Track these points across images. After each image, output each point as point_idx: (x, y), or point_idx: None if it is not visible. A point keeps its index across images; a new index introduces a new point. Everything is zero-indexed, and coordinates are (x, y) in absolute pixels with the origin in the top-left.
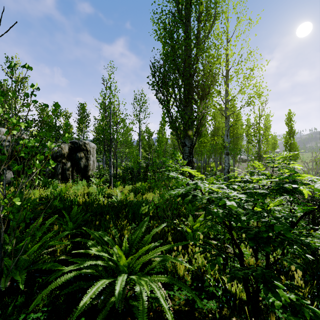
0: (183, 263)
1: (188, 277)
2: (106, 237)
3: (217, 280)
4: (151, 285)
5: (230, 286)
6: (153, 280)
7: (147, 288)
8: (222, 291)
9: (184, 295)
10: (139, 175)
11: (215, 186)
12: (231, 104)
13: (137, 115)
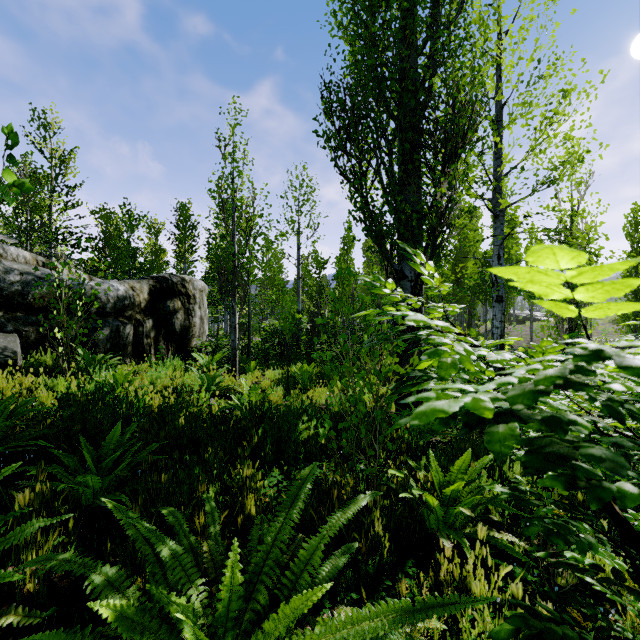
0: None
1: None
2: (168, 545)
3: None
4: None
5: None
6: None
7: None
8: None
9: None
10: (298, 348)
11: None
12: None
13: (294, 221)
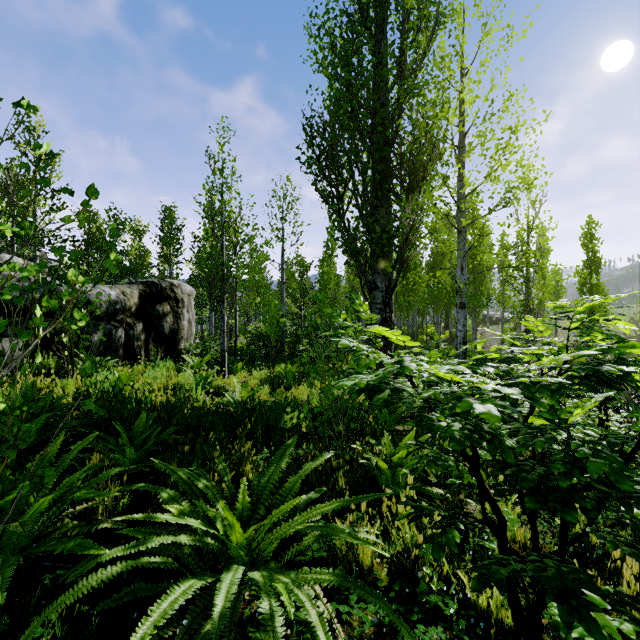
0: (370, 546)
1: (382, 570)
2: (201, 481)
3: (447, 578)
4: (296, 594)
5: (475, 594)
6: (303, 580)
7: (288, 600)
8: (458, 603)
9: (373, 613)
10: (282, 349)
11: (444, 369)
12: (468, 206)
13: (278, 229)
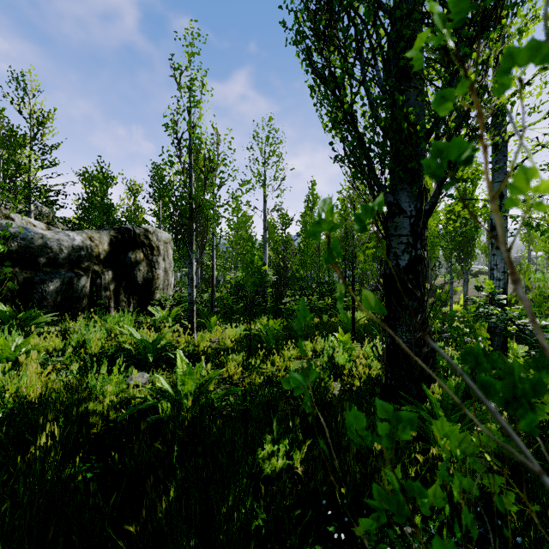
0: None
1: None
2: None
3: None
4: None
5: None
6: None
7: None
8: None
9: None
10: (264, 301)
11: None
12: None
13: (260, 173)
